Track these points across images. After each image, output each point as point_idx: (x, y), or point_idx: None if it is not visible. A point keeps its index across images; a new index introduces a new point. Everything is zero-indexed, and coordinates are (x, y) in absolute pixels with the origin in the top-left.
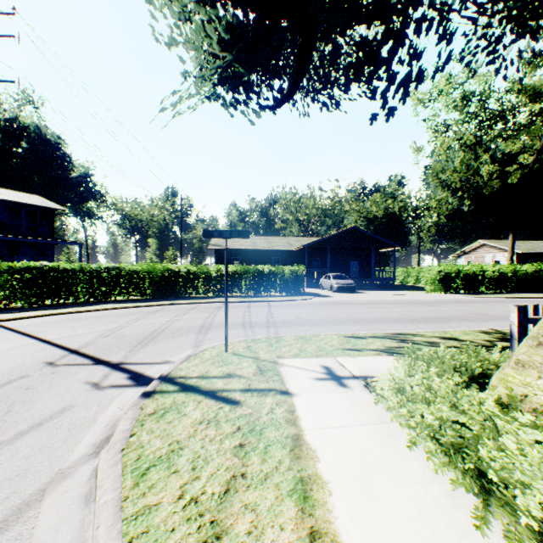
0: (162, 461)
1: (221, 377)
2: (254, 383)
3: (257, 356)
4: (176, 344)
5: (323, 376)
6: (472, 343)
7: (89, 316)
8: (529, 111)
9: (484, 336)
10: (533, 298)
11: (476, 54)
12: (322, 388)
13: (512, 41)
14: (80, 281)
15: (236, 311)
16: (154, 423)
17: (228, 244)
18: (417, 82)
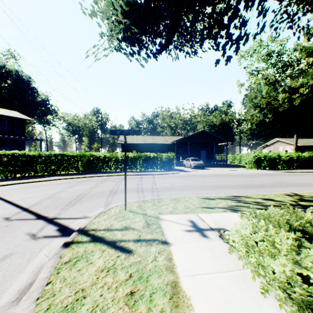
0: (67, 311)
1: (121, 229)
2: (143, 234)
3: (145, 213)
4: (93, 204)
5: (190, 228)
6: (283, 202)
7: (42, 184)
8: (306, 62)
9: (289, 197)
10: (310, 172)
11: (281, 22)
12: (190, 238)
13: (304, 14)
14: (38, 162)
15: (133, 181)
16: (67, 271)
17: (129, 140)
18: (244, 40)
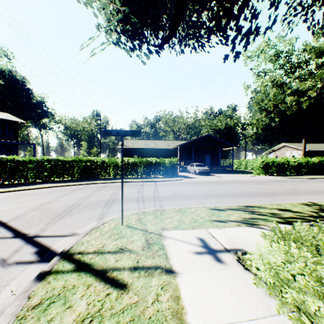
0: None
1: (114, 252)
2: (142, 259)
3: (146, 228)
4: (86, 217)
5: (200, 249)
6: (303, 214)
7: (31, 192)
8: (315, 64)
9: (307, 208)
10: (320, 178)
11: (295, 15)
12: (202, 264)
13: (321, 5)
14: (29, 168)
15: (133, 189)
16: (33, 323)
17: (130, 145)
18: (255, 35)
